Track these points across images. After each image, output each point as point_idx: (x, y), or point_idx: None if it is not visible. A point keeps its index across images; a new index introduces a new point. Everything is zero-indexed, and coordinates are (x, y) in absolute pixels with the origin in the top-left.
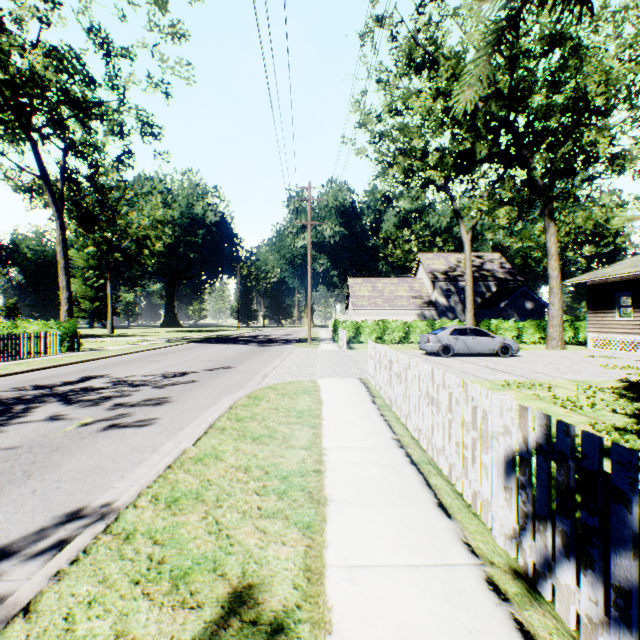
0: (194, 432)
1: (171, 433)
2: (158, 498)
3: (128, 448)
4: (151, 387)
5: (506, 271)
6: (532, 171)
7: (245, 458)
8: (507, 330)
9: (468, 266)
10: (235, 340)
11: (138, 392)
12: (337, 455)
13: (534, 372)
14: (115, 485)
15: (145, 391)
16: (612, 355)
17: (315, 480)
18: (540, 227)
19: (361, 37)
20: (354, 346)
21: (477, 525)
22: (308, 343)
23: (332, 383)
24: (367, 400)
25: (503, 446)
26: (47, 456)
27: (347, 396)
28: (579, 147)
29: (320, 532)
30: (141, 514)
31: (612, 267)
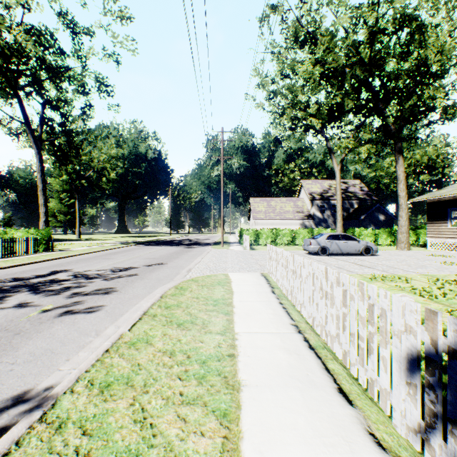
0: (131, 318)
1: (113, 318)
2: (93, 383)
3: (76, 332)
4: (102, 279)
5: (364, 193)
6: (386, 118)
7: (171, 343)
8: (367, 236)
9: (338, 189)
10: (168, 243)
11: (91, 283)
12: (247, 340)
13: (392, 267)
14: (60, 368)
15: (97, 283)
16: (447, 254)
17: (229, 364)
18: (389, 161)
19: (260, 21)
20: (255, 247)
21: (377, 413)
22: (221, 245)
23: (240, 276)
24: (268, 290)
25: (406, 344)
26: (9, 339)
27: (252, 287)
28: (421, 100)
29: (236, 421)
30: (76, 400)
31: (445, 189)
